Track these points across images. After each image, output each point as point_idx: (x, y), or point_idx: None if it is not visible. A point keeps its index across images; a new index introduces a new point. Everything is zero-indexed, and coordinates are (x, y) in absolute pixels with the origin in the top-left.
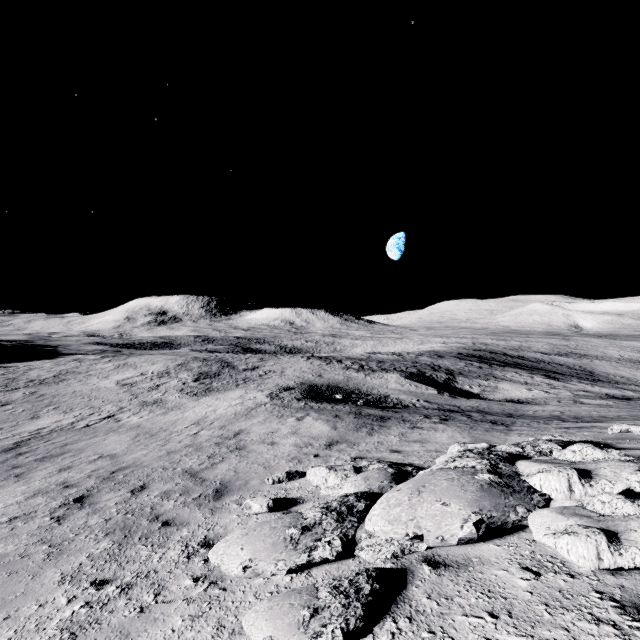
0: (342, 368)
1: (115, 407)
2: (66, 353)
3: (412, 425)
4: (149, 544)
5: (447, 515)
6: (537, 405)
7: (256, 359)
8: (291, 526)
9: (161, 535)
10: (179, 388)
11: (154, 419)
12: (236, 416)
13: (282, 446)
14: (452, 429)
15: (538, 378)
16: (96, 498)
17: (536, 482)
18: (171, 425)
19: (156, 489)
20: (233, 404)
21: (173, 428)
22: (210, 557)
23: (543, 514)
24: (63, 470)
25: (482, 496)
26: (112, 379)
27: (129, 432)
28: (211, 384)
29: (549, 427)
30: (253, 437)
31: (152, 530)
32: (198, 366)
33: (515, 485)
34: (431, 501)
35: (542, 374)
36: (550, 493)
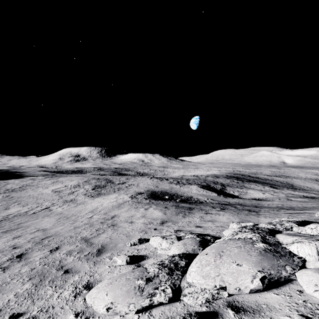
0: (168, 183)
1: (50, 203)
2: (27, 176)
3: (206, 212)
4: (54, 286)
5: (241, 273)
6: (268, 201)
7: (124, 178)
8: (139, 278)
9: (62, 279)
10: (84, 193)
11: (70, 209)
12: (113, 207)
13: (136, 224)
14: (228, 214)
15: (267, 188)
16: (29, 255)
17: (294, 249)
18: (78, 212)
19: (64, 249)
20: (112, 201)
21: (79, 214)
22: (86, 299)
23: (308, 274)
24: (15, 238)
25: (262, 259)
26: (50, 189)
27: (55, 216)
28: (101, 191)
29: (280, 213)
30: (121, 219)
31: (57, 276)
32: (94, 182)
33: (281, 251)
34: (229, 262)
35: (269, 186)
36: (305, 256)
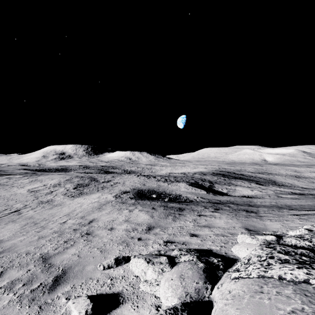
0: (156, 180)
1: (22, 205)
2: (3, 174)
3: (199, 213)
4: None
5: None
6: (259, 198)
7: (110, 176)
8: None
9: None
10: (64, 193)
11: (42, 212)
12: (93, 209)
13: (117, 231)
14: (225, 216)
15: (253, 184)
16: None
17: None
18: (51, 216)
19: (7, 278)
20: (93, 202)
21: (52, 218)
22: None
23: None
24: None
25: None
26: (26, 188)
27: (22, 222)
28: (83, 190)
29: (285, 214)
30: (100, 224)
31: None
32: (77, 180)
33: None
34: None
35: (254, 182)
36: None
